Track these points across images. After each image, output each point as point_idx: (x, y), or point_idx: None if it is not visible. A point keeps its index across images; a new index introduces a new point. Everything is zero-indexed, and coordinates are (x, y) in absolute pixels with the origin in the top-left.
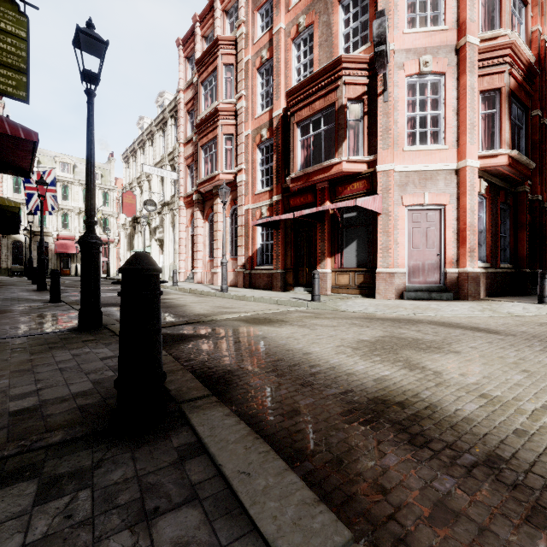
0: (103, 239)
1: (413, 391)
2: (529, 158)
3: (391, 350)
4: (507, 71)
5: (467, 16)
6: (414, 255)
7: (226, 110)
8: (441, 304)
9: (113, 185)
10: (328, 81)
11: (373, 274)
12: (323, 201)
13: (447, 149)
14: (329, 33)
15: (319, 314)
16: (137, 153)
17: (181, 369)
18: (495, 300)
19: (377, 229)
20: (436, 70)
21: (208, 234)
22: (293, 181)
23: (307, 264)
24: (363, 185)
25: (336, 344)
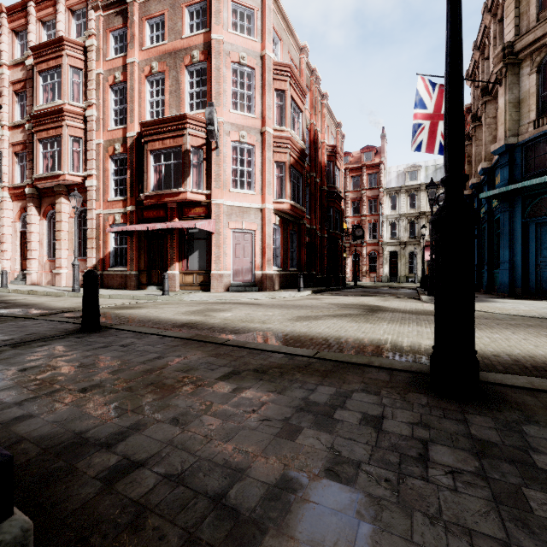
0: None
1: (201, 321)
2: (303, 205)
3: (201, 313)
4: (288, 153)
5: (267, 115)
6: (236, 262)
7: (73, 112)
8: (248, 294)
9: None
10: (177, 128)
11: (210, 275)
12: (173, 217)
13: (256, 194)
14: (178, 87)
15: (167, 303)
16: None
17: None
18: (281, 290)
19: (212, 243)
20: (249, 142)
21: (46, 232)
22: (147, 198)
23: (159, 267)
24: (203, 211)
25: (174, 313)
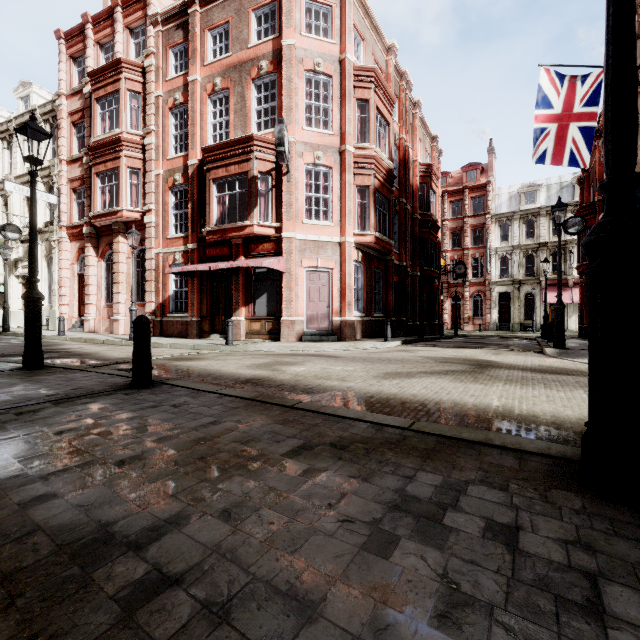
0: None
1: (268, 376)
2: (391, 237)
3: (269, 366)
4: (373, 175)
5: (346, 130)
6: (310, 307)
7: (131, 141)
8: (324, 344)
9: None
10: (242, 151)
11: (279, 322)
12: (238, 255)
13: (334, 226)
14: (244, 105)
15: (231, 354)
16: None
17: None
18: (363, 340)
19: (282, 285)
20: (326, 164)
21: (104, 275)
22: (209, 234)
23: (223, 312)
24: (272, 247)
25: (238, 366)
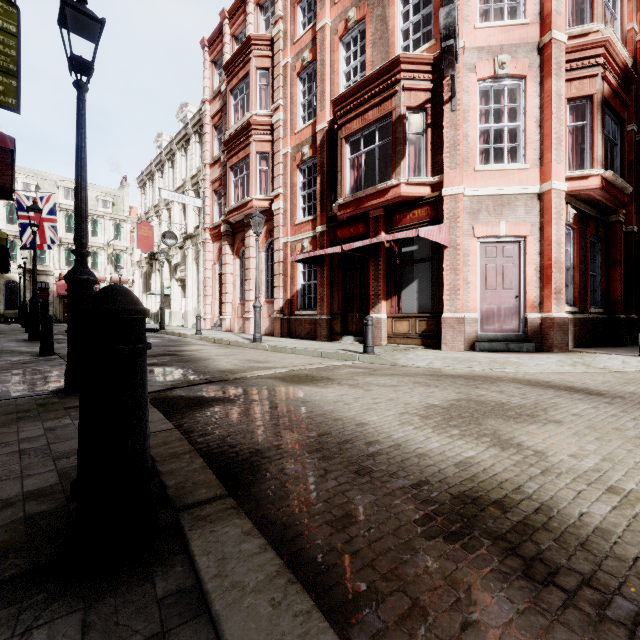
0: (115, 279)
1: (512, 482)
2: (625, 181)
3: (471, 420)
4: (600, 74)
5: (553, 7)
6: (487, 298)
7: (260, 124)
8: (522, 357)
9: (126, 214)
10: (384, 86)
11: (437, 321)
12: (377, 232)
13: (528, 168)
14: (384, 29)
15: (373, 370)
16: (154, 176)
17: (189, 452)
18: (586, 352)
19: (443, 266)
20: (514, 73)
21: (238, 273)
22: (341, 208)
23: (357, 308)
24: (426, 213)
25: (398, 411)
